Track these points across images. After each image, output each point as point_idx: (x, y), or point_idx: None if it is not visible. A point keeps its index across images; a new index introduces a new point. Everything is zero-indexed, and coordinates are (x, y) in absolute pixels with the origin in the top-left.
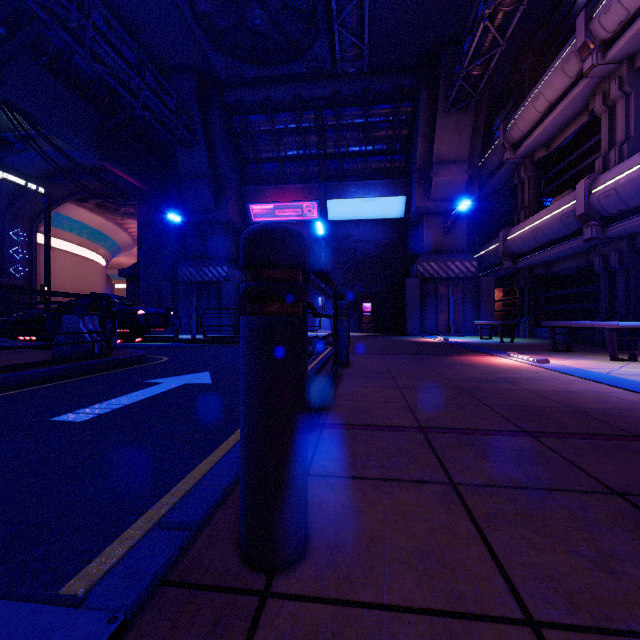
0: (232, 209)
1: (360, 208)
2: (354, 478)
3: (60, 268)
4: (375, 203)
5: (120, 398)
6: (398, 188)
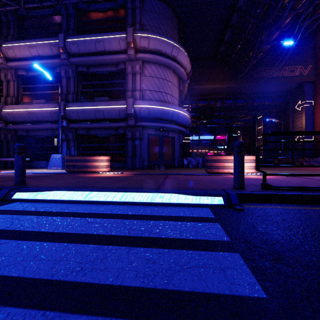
0: None
1: None
2: (13, 183)
3: None
4: None
5: None
6: None
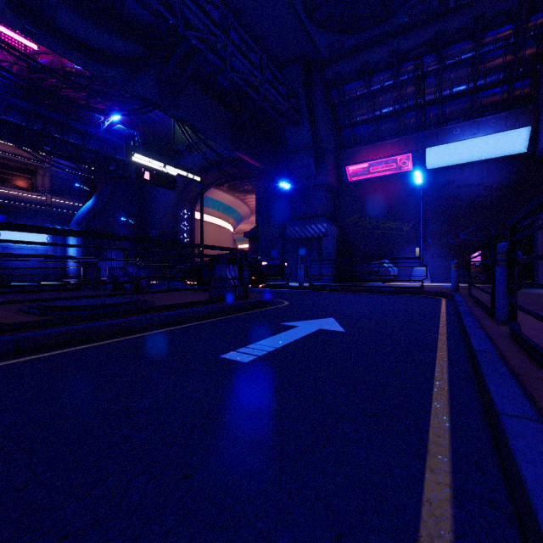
0: (330, 172)
1: (465, 150)
2: None
3: (207, 235)
4: (486, 142)
5: (268, 339)
6: (519, 119)
